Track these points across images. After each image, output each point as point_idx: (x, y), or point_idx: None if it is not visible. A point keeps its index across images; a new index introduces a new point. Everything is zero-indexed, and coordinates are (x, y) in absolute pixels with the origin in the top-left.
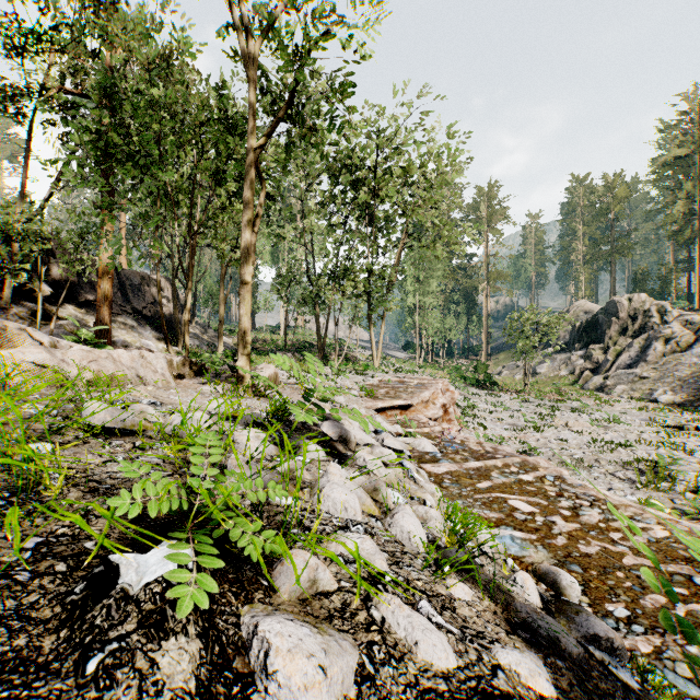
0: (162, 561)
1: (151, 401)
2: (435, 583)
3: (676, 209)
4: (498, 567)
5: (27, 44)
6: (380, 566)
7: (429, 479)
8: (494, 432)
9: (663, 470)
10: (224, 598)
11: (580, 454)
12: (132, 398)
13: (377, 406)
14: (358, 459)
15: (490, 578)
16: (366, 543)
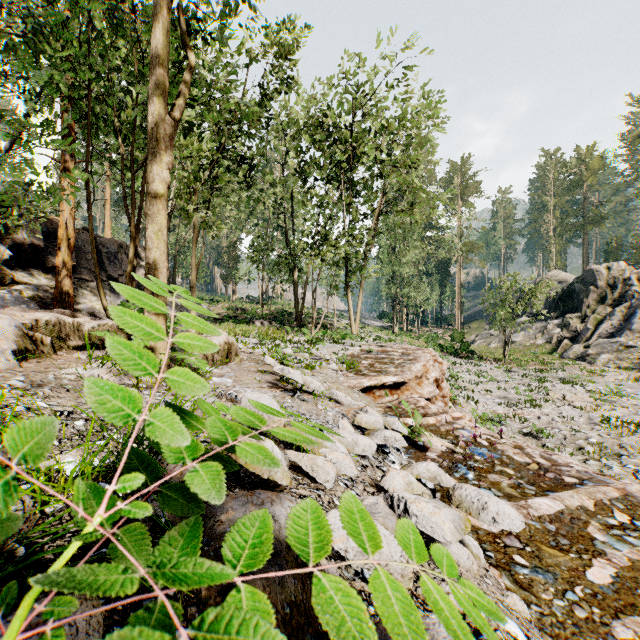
0: None
1: None
2: None
3: None
4: None
5: None
6: None
7: (484, 556)
8: (487, 407)
9: None
10: None
11: (596, 437)
12: None
13: (363, 384)
14: None
15: None
16: None
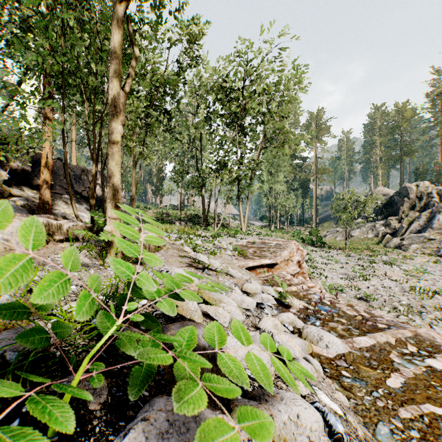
0: None
1: None
2: None
3: None
4: None
5: None
6: None
7: (323, 371)
8: (333, 280)
9: None
10: None
11: (405, 300)
12: None
13: (248, 265)
14: None
15: None
16: None
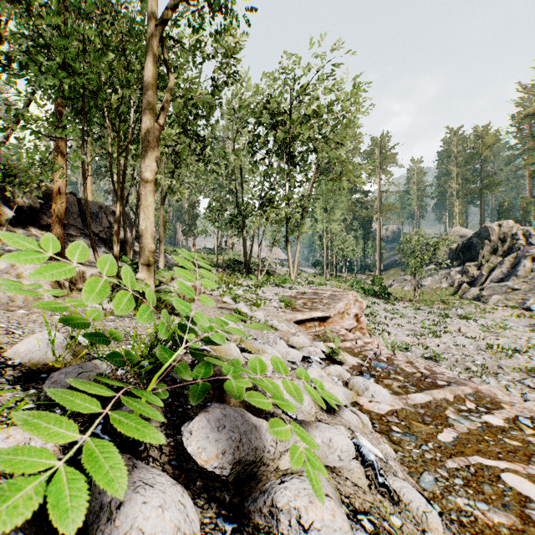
0: None
1: None
2: None
3: None
4: None
5: None
6: None
7: (372, 426)
8: (398, 337)
9: None
10: None
11: (481, 360)
12: None
13: (297, 318)
14: (283, 520)
15: None
16: None
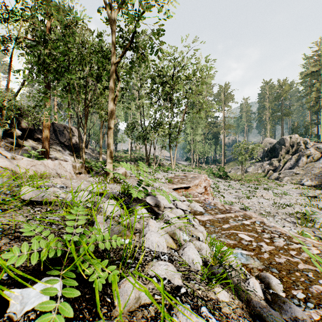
0: (39, 294)
1: (61, 186)
2: (208, 291)
3: (312, 95)
4: (238, 274)
5: (9, 17)
6: (177, 282)
7: (199, 223)
8: (228, 199)
9: (309, 217)
10: (81, 314)
11: (269, 209)
12: (52, 184)
13: (174, 187)
14: (164, 216)
15: (236, 283)
16: (169, 268)
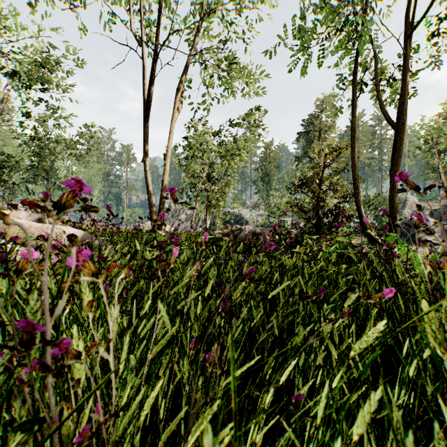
0: None
1: None
2: None
3: None
4: None
5: None
6: None
7: None
8: None
9: None
10: None
11: None
12: None
13: None
14: None
15: None
16: None
